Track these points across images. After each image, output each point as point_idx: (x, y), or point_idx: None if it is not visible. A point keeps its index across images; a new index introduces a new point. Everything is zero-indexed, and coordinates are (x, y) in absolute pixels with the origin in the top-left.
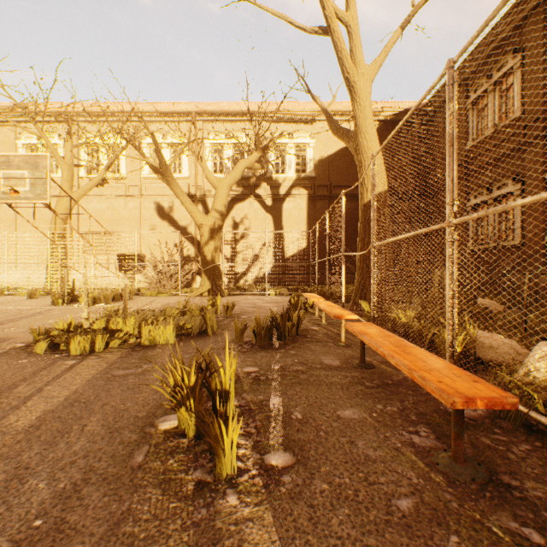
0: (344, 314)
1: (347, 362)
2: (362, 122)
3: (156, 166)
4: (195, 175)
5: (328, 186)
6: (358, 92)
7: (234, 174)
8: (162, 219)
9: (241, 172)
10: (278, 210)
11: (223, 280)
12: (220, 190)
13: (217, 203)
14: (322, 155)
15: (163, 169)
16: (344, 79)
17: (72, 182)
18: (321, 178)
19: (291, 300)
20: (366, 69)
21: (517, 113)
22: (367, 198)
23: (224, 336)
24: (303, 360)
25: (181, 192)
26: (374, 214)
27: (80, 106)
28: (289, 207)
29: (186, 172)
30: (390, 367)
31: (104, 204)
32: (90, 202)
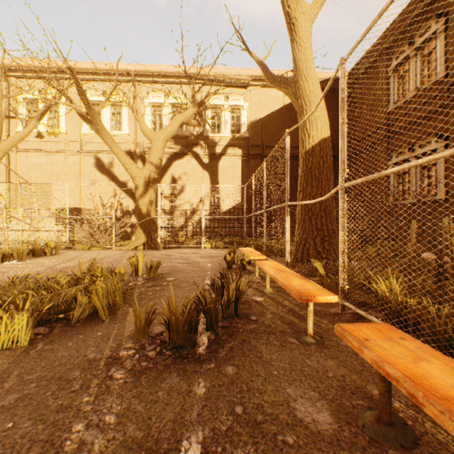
0: (312, 291)
1: (346, 414)
2: (303, 64)
3: (84, 112)
4: (134, 132)
5: (261, 146)
6: (299, 31)
7: (170, 128)
8: (102, 174)
9: (177, 126)
10: (214, 168)
11: (159, 233)
12: (155, 143)
13: (152, 156)
14: (255, 118)
15: (90, 115)
16: (285, 14)
17: (0, 132)
18: (254, 138)
19: (226, 256)
20: (306, 8)
21: (441, 74)
22: (310, 145)
23: (125, 321)
24: (253, 405)
25: (113, 143)
26: (345, 141)
27: (19, 61)
28: (224, 165)
29: (126, 129)
30: (448, 433)
31: (43, 159)
32: (28, 157)
